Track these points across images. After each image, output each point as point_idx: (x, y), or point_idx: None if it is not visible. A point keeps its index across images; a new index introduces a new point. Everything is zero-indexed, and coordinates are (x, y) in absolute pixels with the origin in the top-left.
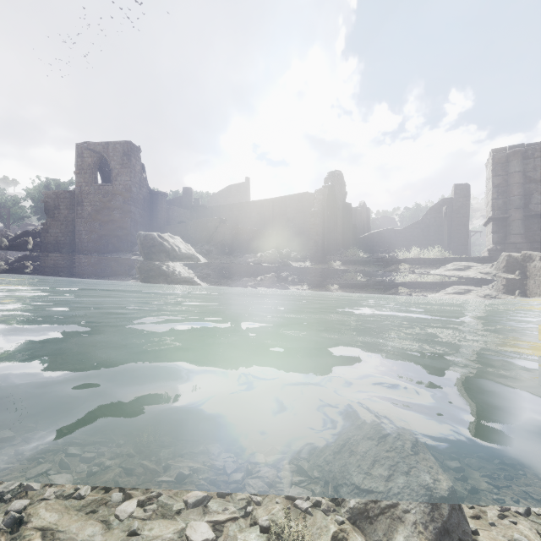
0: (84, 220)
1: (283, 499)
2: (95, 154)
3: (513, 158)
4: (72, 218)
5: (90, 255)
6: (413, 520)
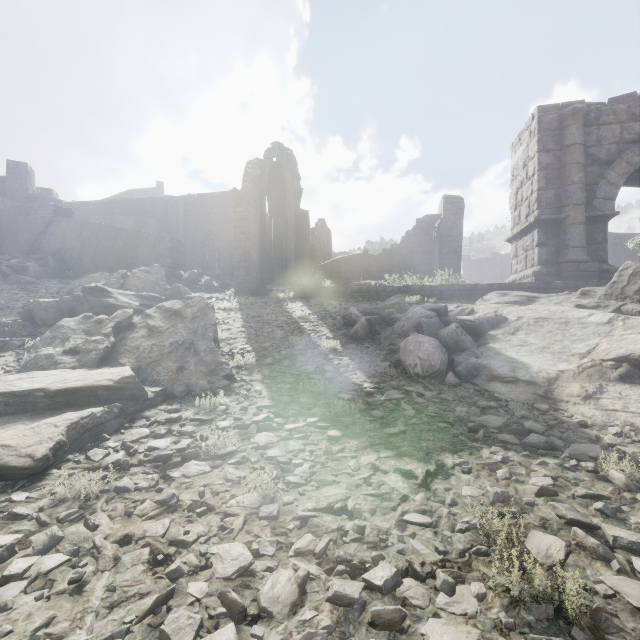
0: None
1: None
2: None
3: (572, 121)
4: None
5: None
6: None
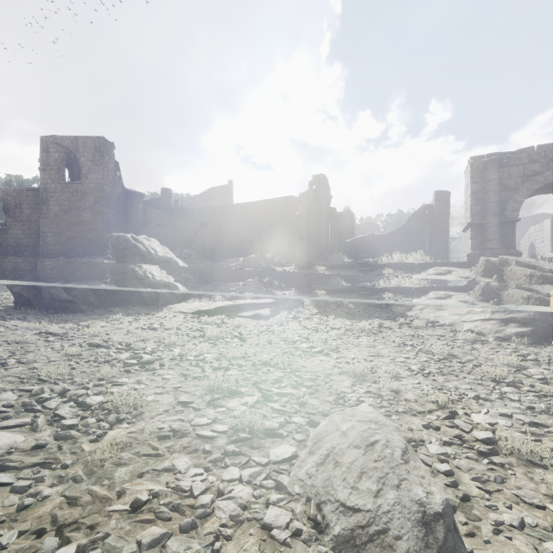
0: (50, 220)
1: (258, 529)
2: (62, 149)
3: (490, 166)
4: (36, 218)
5: (57, 259)
6: (406, 548)
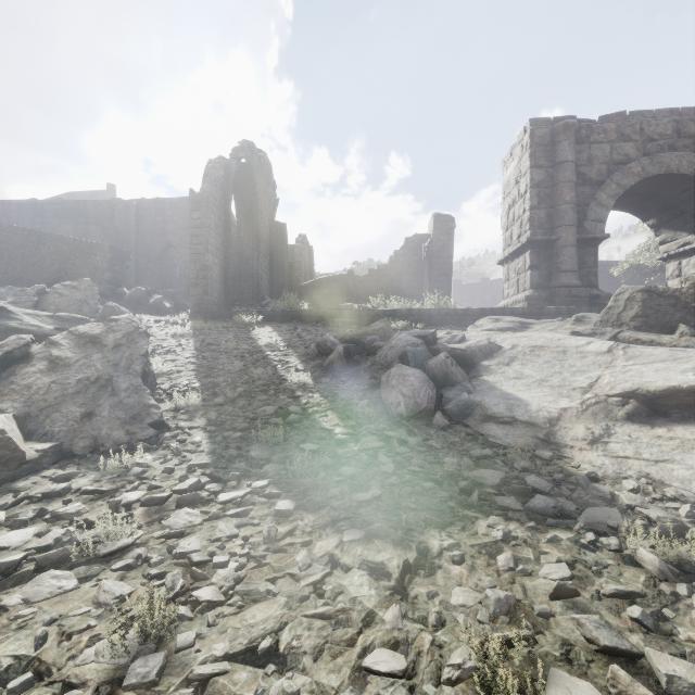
0: None
1: None
2: None
3: (564, 137)
4: None
5: None
6: None
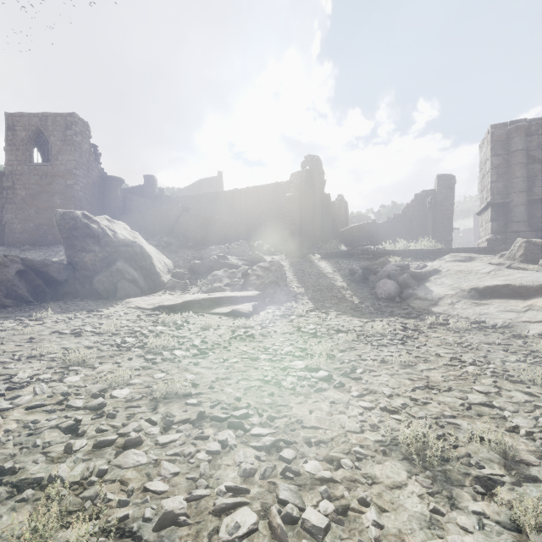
0: (16, 206)
1: None
2: (29, 127)
3: (515, 134)
4: (2, 204)
5: (21, 248)
6: None
